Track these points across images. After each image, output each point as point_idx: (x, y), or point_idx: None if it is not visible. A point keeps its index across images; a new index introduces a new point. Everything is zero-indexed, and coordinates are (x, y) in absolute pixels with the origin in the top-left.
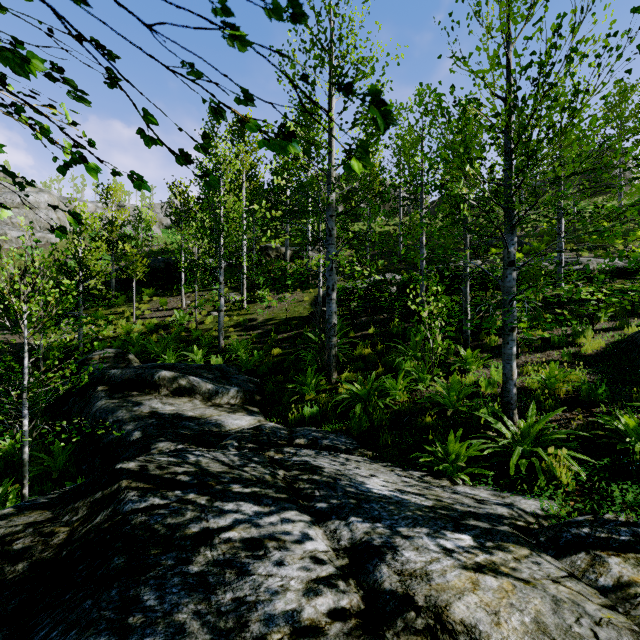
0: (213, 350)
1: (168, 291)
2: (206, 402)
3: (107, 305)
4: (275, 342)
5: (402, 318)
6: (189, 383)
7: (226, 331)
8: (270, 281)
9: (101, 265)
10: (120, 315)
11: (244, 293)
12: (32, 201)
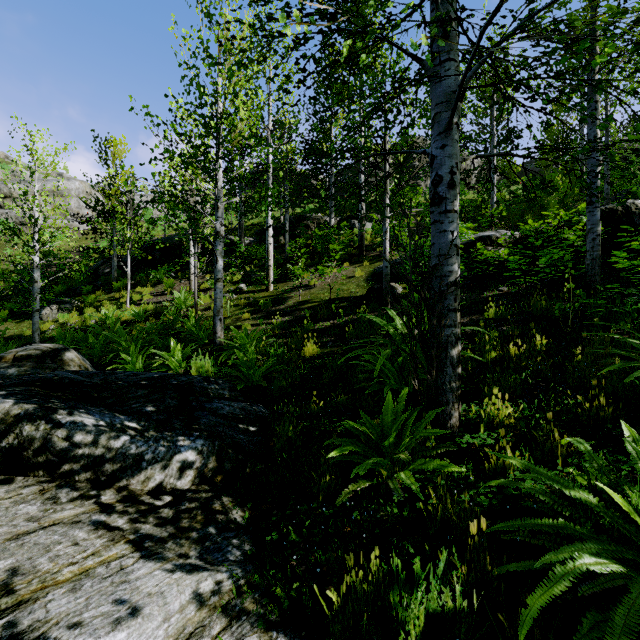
0: (209, 347)
1: (181, 272)
2: (99, 491)
3: (107, 290)
4: (309, 335)
5: (542, 292)
6: (55, 435)
7: (238, 319)
8: (308, 256)
9: (56, 219)
10: (115, 301)
11: (269, 267)
12: (62, 188)
